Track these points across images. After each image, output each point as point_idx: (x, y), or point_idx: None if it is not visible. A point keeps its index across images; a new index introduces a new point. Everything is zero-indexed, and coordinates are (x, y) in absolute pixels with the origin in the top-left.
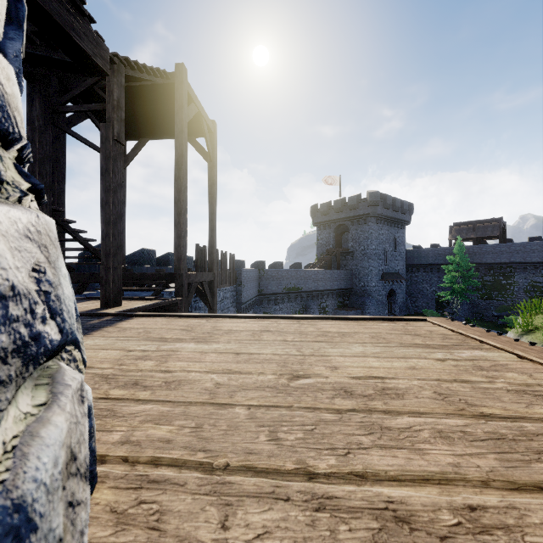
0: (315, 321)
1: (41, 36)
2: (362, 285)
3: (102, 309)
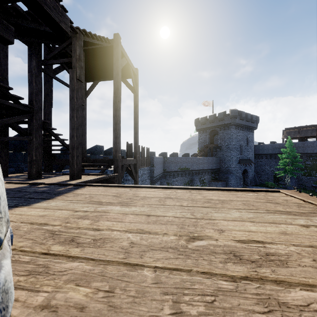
0: (201, 191)
1: (32, 16)
2: (226, 166)
3: (69, 180)
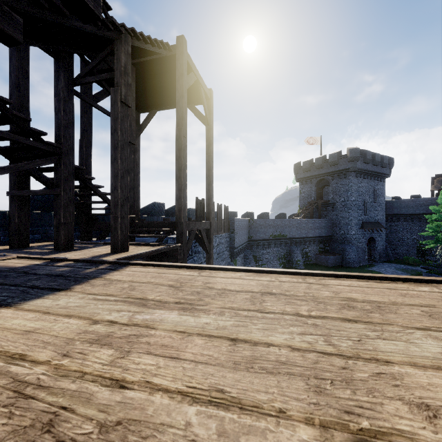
0: (324, 278)
1: (51, 2)
2: (342, 233)
3: (110, 254)
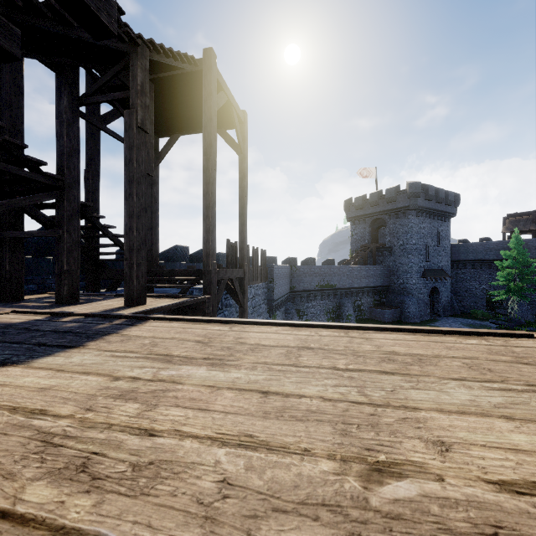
0: (368, 332)
1: (55, 10)
2: (401, 282)
3: (124, 307)
